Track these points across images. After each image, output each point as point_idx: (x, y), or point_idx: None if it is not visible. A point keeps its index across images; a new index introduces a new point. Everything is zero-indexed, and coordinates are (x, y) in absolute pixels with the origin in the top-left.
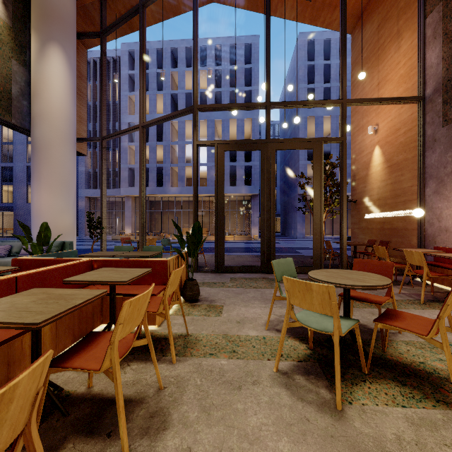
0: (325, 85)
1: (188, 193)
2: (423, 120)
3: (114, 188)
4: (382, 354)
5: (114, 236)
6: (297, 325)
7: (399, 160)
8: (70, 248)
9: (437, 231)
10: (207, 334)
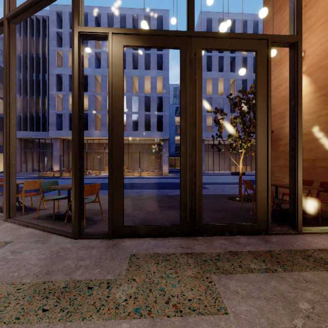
0: (220, 54)
1: None
2: None
3: (43, 130)
4: None
5: (40, 173)
6: None
7: None
8: None
9: None
10: None
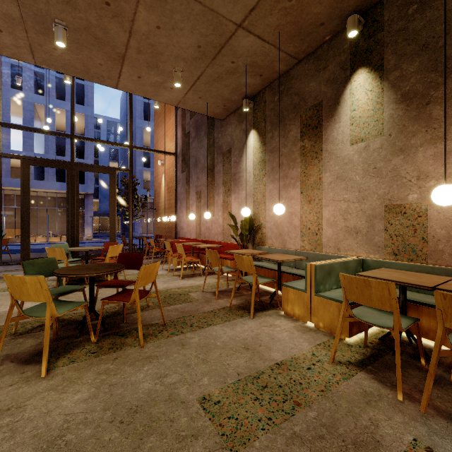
0: None
1: None
2: (176, 167)
3: None
4: (102, 279)
5: None
6: None
7: (170, 186)
8: None
9: (180, 229)
10: (3, 287)
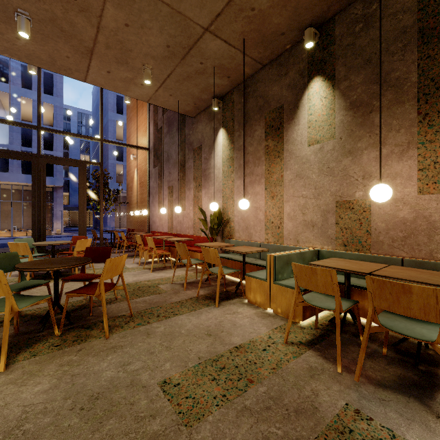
0: None
1: None
2: (149, 161)
3: None
4: (70, 274)
5: None
6: None
7: (143, 181)
8: None
9: (152, 222)
10: None
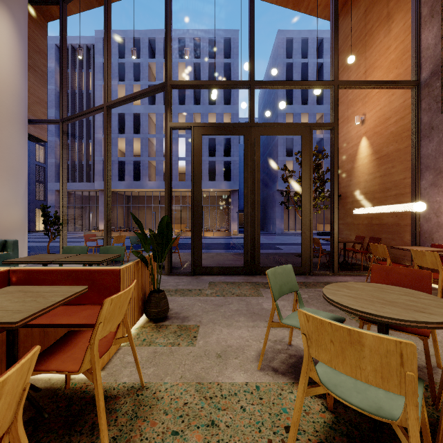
0: None
1: None
2: (418, 106)
3: (87, 181)
4: (438, 417)
5: (86, 233)
6: (321, 391)
7: (389, 151)
8: (13, 249)
9: (435, 227)
10: (172, 383)
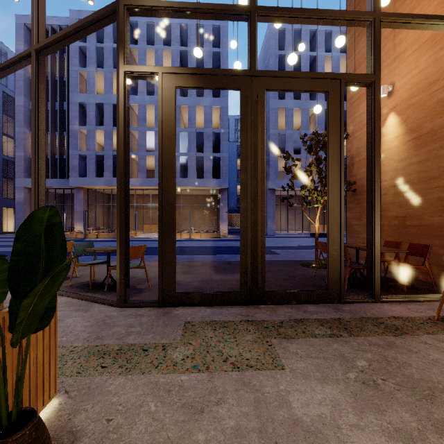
0: None
1: (150, 185)
2: None
3: (61, 178)
4: None
5: None
6: None
7: (436, 127)
8: None
9: None
10: None
